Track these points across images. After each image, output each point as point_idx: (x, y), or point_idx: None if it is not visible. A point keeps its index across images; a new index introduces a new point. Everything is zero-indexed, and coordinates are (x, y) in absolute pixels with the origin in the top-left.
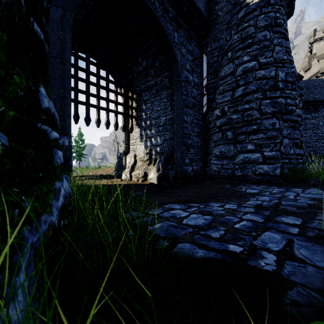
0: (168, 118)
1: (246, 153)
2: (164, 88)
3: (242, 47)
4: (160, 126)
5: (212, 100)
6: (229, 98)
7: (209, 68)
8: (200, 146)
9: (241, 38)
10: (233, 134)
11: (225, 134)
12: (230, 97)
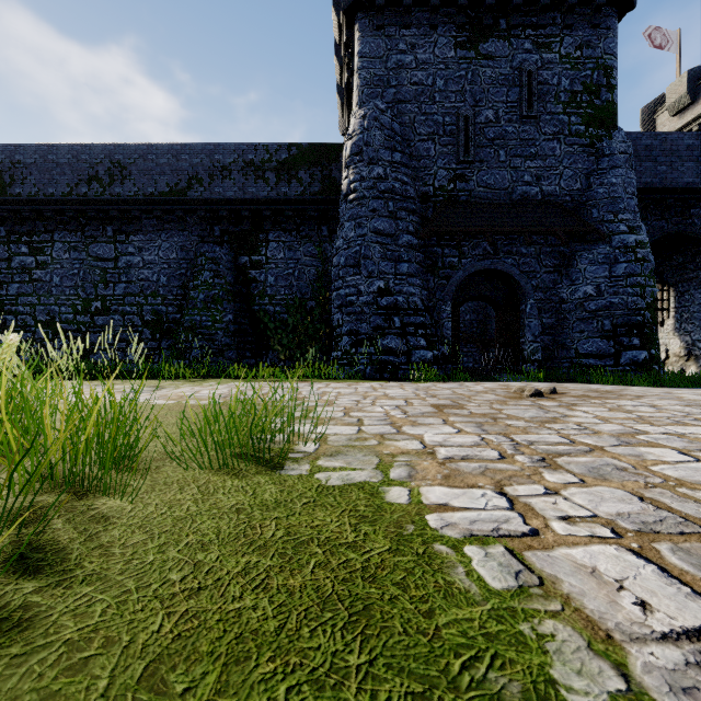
0: None
1: None
2: None
3: None
4: None
5: None
6: None
7: None
8: None
9: None
10: None
11: None
12: None
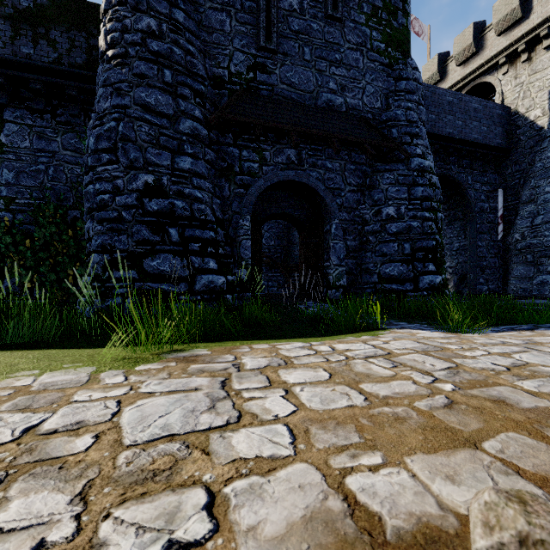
0: (461, 245)
1: (545, 274)
2: (458, 219)
3: (544, 177)
4: (453, 251)
5: (513, 222)
6: (528, 225)
7: (509, 190)
8: (498, 266)
9: (543, 167)
10: (532, 258)
11: (524, 257)
12: (529, 224)
